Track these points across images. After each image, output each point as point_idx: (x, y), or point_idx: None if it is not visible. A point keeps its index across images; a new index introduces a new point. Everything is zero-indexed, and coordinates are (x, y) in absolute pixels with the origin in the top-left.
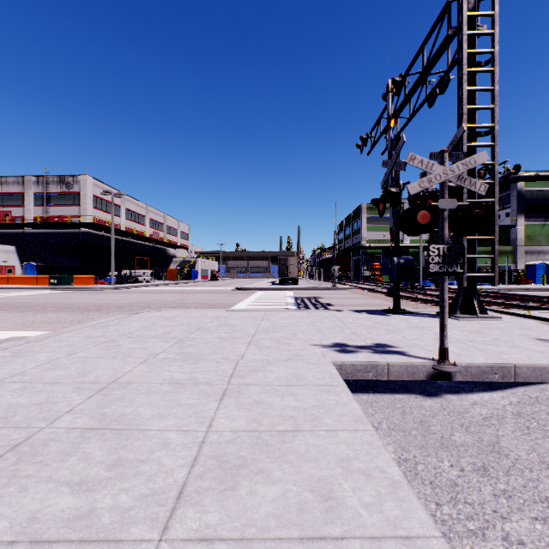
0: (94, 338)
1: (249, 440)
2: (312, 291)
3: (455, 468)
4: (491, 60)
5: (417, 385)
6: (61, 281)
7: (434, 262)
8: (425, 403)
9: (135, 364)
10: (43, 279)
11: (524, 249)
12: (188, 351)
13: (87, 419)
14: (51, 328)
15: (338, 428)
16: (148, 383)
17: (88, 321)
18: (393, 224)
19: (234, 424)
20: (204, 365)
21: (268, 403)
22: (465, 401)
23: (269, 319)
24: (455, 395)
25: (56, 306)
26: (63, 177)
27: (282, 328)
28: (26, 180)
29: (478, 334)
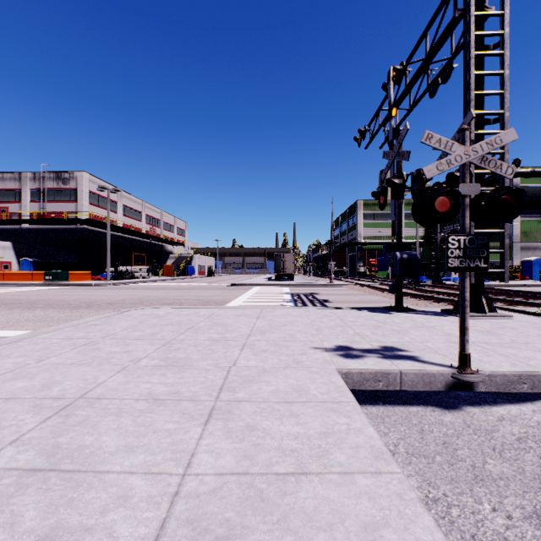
0: (74, 340)
1: (238, 490)
2: (309, 287)
3: (500, 514)
4: (500, 43)
5: (431, 395)
6: (56, 277)
7: (454, 255)
8: (444, 418)
9: (112, 373)
10: (39, 275)
11: (520, 245)
12: (174, 355)
13: (33, 455)
14: (34, 326)
15: (354, 469)
16: (121, 399)
17: (76, 319)
18: (395, 217)
19: (220, 462)
20: (190, 375)
21: (264, 429)
22: (490, 416)
23: (265, 317)
24: (477, 408)
25: (46, 303)
26: (60, 173)
27: (279, 328)
28: (22, 176)
29: (492, 335)
